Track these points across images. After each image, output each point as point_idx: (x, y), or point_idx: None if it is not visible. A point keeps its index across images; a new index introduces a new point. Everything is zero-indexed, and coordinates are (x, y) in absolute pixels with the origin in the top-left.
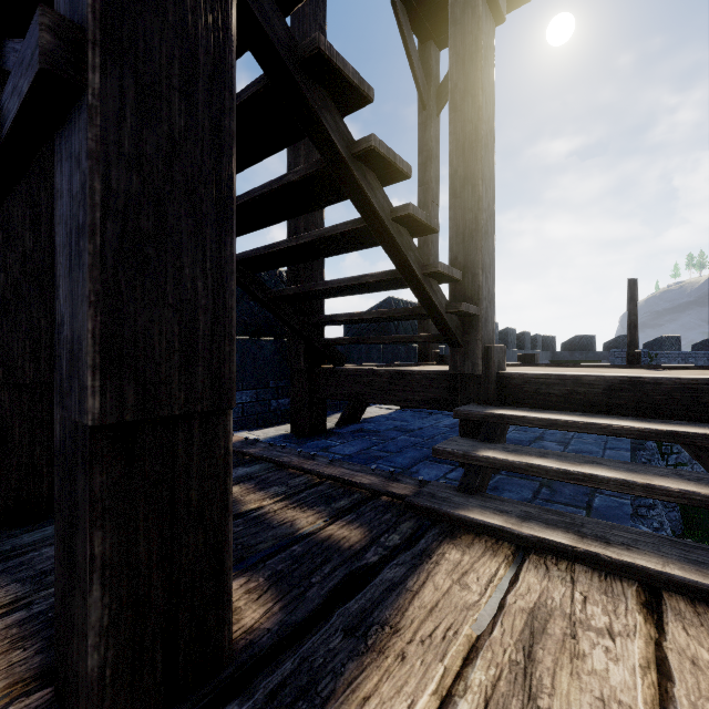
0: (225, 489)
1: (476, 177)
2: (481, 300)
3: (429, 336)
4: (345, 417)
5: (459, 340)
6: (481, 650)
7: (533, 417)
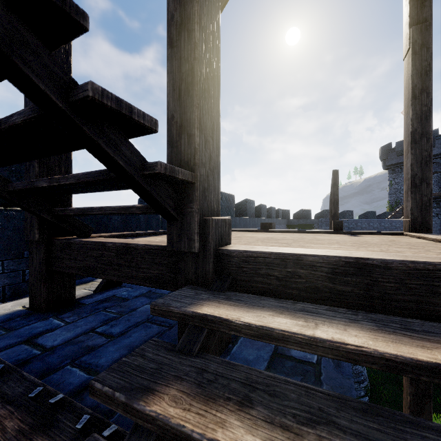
0: None
1: (192, 21)
2: (197, 165)
3: (147, 206)
4: (104, 282)
5: (171, 212)
6: None
7: (241, 322)
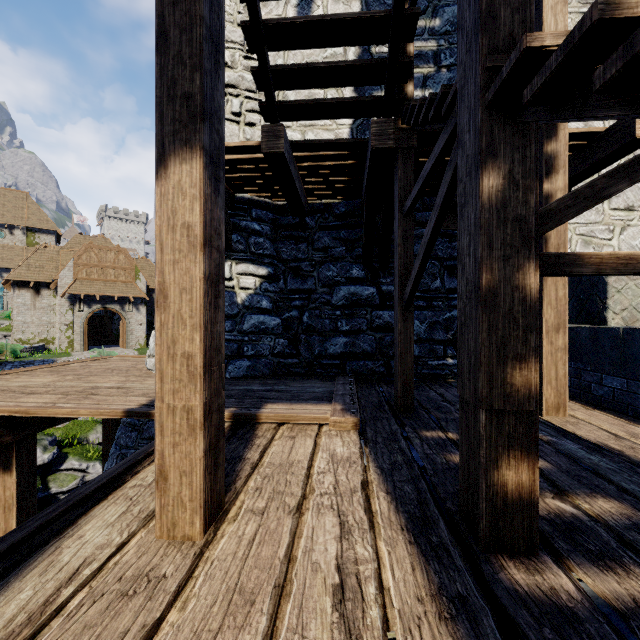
0: (479, 451)
1: None
2: None
3: None
4: None
5: None
6: (382, 635)
7: None
